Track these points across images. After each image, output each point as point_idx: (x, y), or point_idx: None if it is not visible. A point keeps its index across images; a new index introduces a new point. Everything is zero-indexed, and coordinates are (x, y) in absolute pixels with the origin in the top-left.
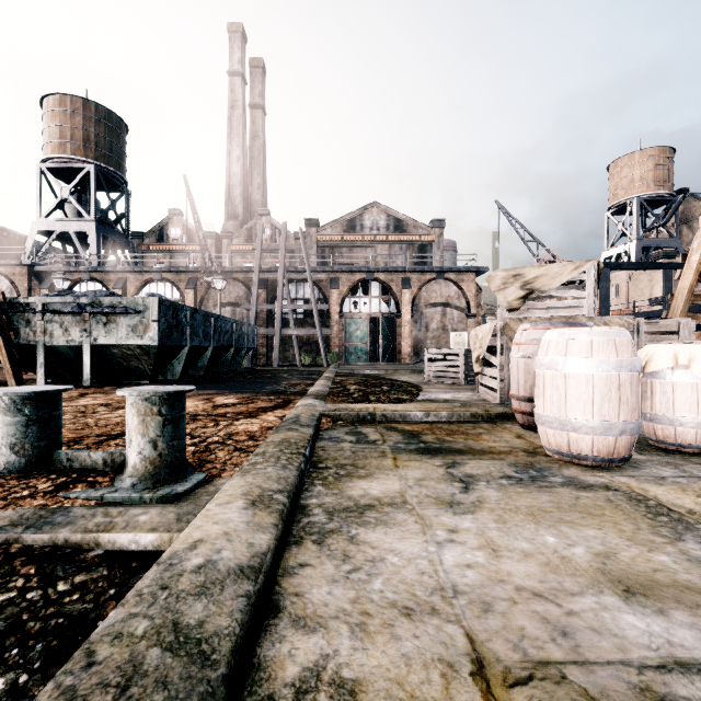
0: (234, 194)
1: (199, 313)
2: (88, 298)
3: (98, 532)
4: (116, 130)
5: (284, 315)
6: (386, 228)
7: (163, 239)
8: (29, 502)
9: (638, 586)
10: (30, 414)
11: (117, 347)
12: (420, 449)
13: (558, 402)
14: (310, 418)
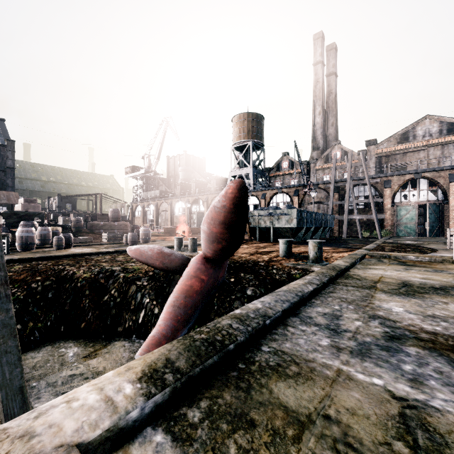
0: (317, 135)
1: (309, 213)
2: (272, 210)
3: (310, 267)
4: (260, 122)
5: (350, 207)
6: (438, 133)
7: (279, 169)
8: (292, 262)
9: (427, 279)
10: (288, 245)
11: (281, 228)
12: (401, 264)
13: None
14: (360, 254)
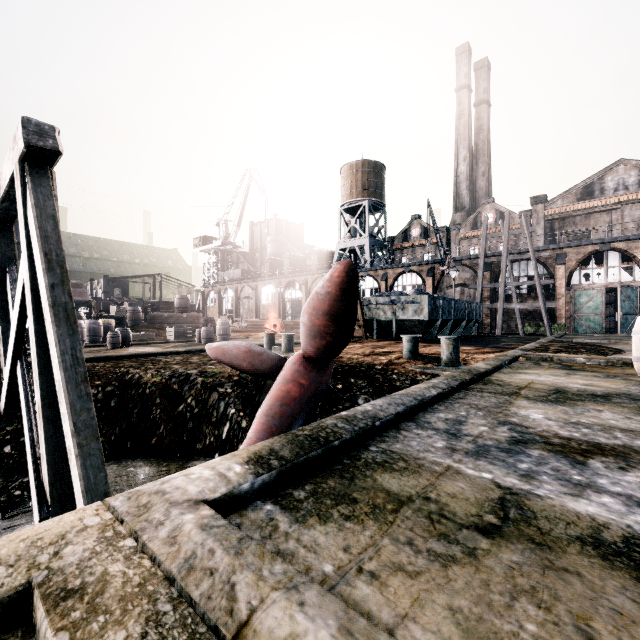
0: (461, 189)
1: (446, 300)
2: (394, 297)
3: (442, 371)
4: (379, 173)
5: (507, 291)
6: (637, 184)
7: (407, 239)
8: (419, 365)
9: (590, 385)
10: (413, 343)
11: (407, 321)
12: (564, 368)
13: (636, 349)
14: (512, 355)
